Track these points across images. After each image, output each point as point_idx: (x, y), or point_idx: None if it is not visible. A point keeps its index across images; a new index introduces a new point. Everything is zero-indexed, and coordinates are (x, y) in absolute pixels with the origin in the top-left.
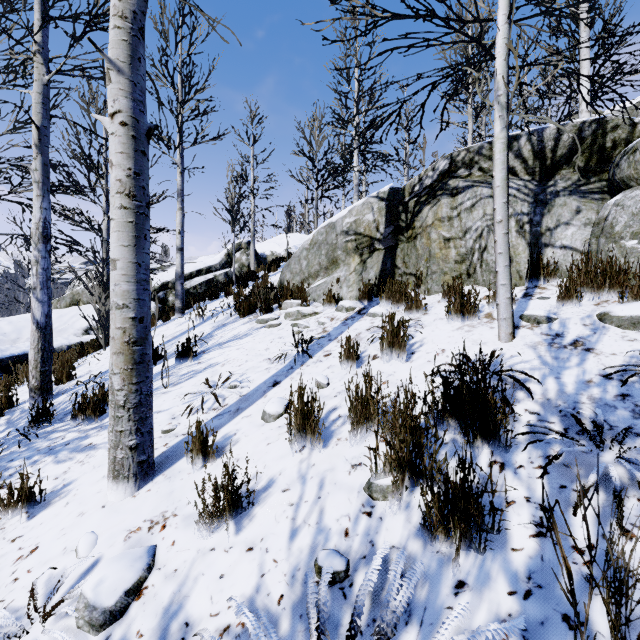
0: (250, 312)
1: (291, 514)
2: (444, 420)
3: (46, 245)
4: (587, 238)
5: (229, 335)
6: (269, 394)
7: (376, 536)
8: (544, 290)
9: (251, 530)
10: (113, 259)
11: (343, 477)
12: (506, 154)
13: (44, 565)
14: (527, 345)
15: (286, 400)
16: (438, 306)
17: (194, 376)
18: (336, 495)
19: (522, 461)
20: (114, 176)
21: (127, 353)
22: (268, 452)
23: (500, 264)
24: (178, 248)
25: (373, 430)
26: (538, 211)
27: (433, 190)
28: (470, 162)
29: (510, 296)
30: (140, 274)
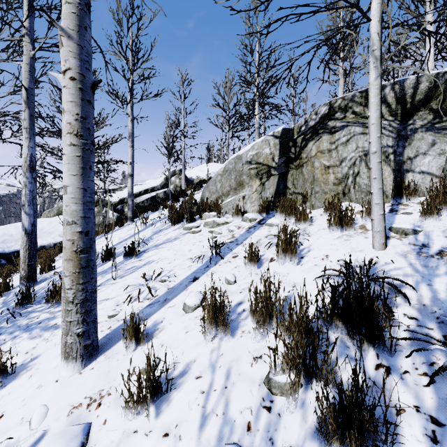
0: (179, 221)
1: (202, 402)
2: (332, 321)
3: (32, 173)
4: (441, 165)
5: (163, 238)
6: (189, 288)
7: (275, 433)
8: (407, 206)
9: (168, 415)
10: (65, 185)
11: (246, 368)
12: (380, 97)
13: (4, 433)
14: (398, 253)
15: (202, 294)
16: (321, 218)
17: (136, 270)
18: (240, 386)
19: (407, 366)
20: (65, 120)
21: (75, 260)
22: (186, 340)
23: (374, 187)
24: (129, 174)
25: (271, 326)
26: (400, 144)
27: (316, 129)
28: (345, 107)
29: (383, 213)
30: (86, 197)
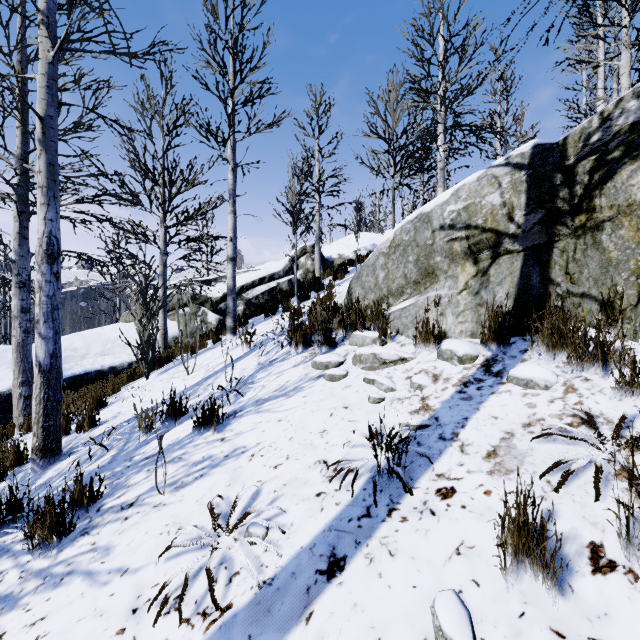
0: (305, 345)
1: None
2: None
3: (51, 266)
4: None
5: (273, 385)
6: (317, 611)
7: None
8: None
9: None
10: None
11: None
12: None
13: None
14: None
15: None
16: None
17: (206, 473)
18: None
19: None
20: None
21: None
22: None
23: None
24: (229, 258)
25: None
26: None
27: None
28: None
29: None
30: None
